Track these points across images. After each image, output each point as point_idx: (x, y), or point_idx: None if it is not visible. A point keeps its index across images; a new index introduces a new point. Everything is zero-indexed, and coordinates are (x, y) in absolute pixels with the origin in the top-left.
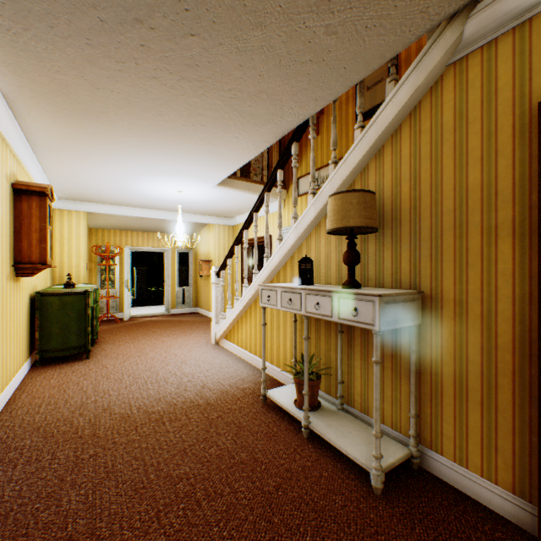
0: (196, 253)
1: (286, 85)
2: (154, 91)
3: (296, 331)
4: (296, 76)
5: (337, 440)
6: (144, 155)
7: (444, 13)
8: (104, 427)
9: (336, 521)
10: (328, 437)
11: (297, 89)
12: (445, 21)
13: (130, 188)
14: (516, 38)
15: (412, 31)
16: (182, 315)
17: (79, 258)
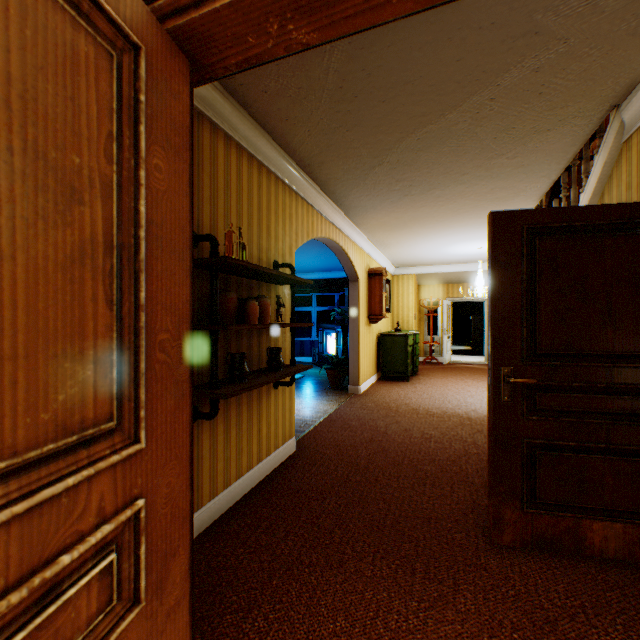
0: None
1: (507, 181)
2: (425, 210)
3: None
4: (510, 176)
5: None
6: (436, 235)
7: (594, 119)
8: (402, 409)
9: None
10: None
11: (519, 179)
12: (614, 110)
13: (438, 254)
14: None
15: (579, 132)
16: None
17: (408, 310)
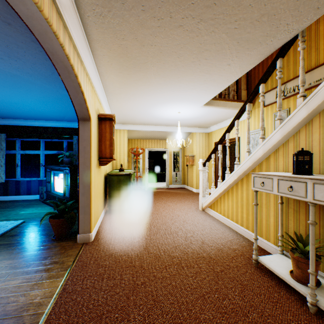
0: (183, 151)
1: (290, 1)
2: (177, 38)
3: (282, 211)
4: None
5: None
6: (162, 89)
7: None
8: (146, 262)
9: None
10: None
11: (301, 1)
12: None
13: (150, 114)
14: None
15: None
16: (175, 189)
17: (124, 155)
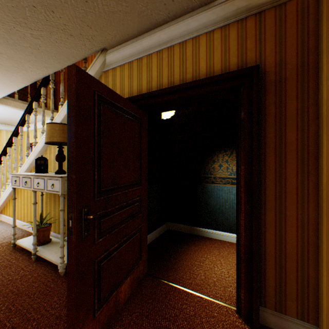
0: None
1: (20, 55)
2: None
3: (43, 201)
4: (24, 52)
5: (50, 256)
6: None
7: (95, 49)
8: None
9: (28, 294)
10: (45, 256)
11: (30, 59)
12: (101, 52)
13: None
14: (121, 70)
15: (84, 51)
16: None
17: None
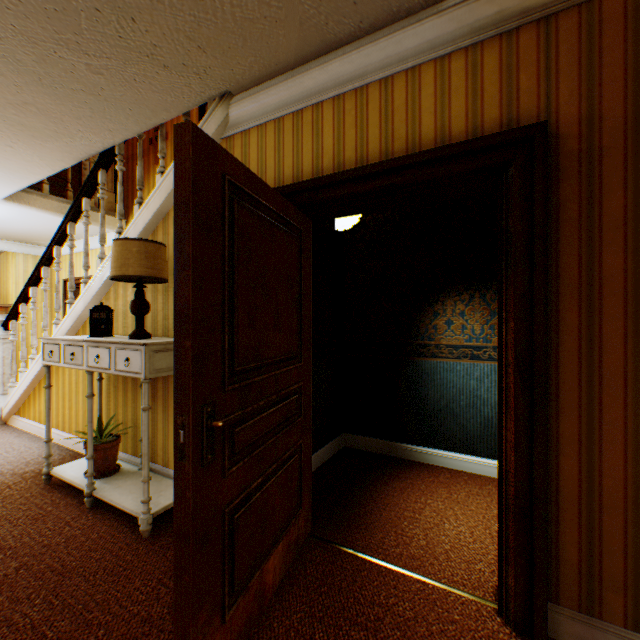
0: None
1: (62, 106)
2: None
3: (102, 392)
4: (71, 100)
5: (120, 499)
6: None
7: (209, 93)
8: None
9: (83, 574)
10: (110, 498)
11: (80, 114)
12: (219, 99)
13: None
14: (259, 135)
15: (187, 98)
16: None
17: None
